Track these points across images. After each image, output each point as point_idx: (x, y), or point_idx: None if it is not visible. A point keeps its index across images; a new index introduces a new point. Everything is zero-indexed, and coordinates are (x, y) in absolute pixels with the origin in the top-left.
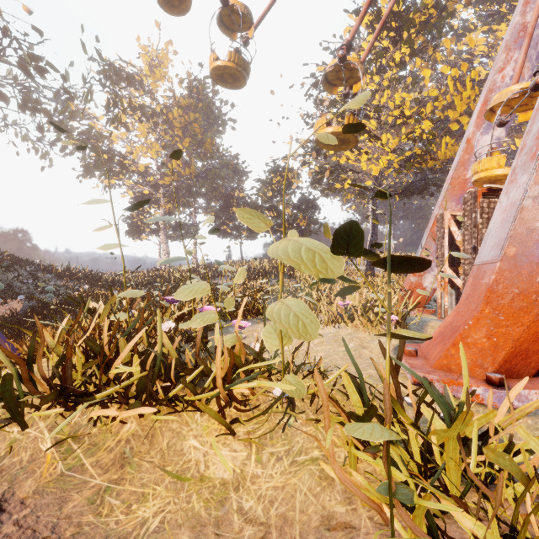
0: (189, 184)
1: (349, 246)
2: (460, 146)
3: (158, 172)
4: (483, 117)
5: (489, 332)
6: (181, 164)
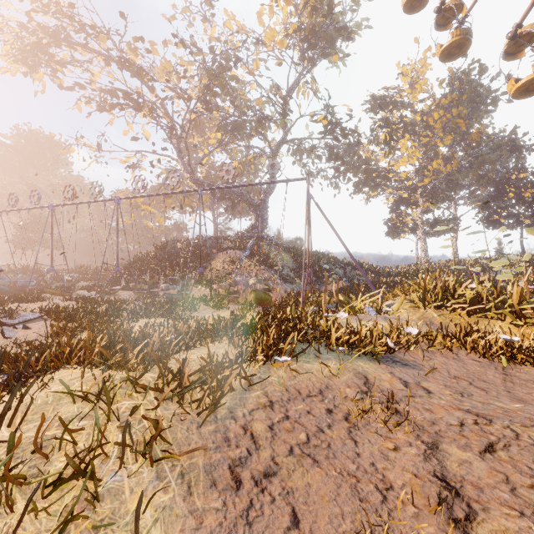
0: (449, 179)
1: None
2: None
3: (416, 174)
4: None
5: None
6: (442, 163)
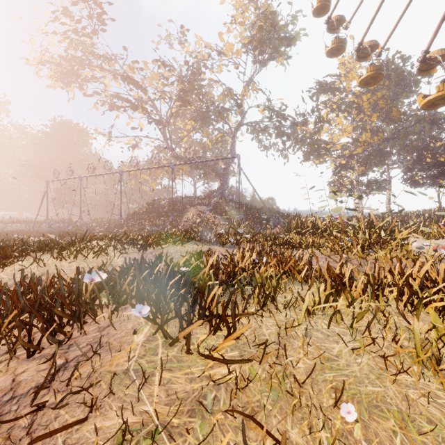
0: (378, 148)
1: (336, 194)
2: None
3: (353, 145)
4: None
5: None
6: (369, 136)
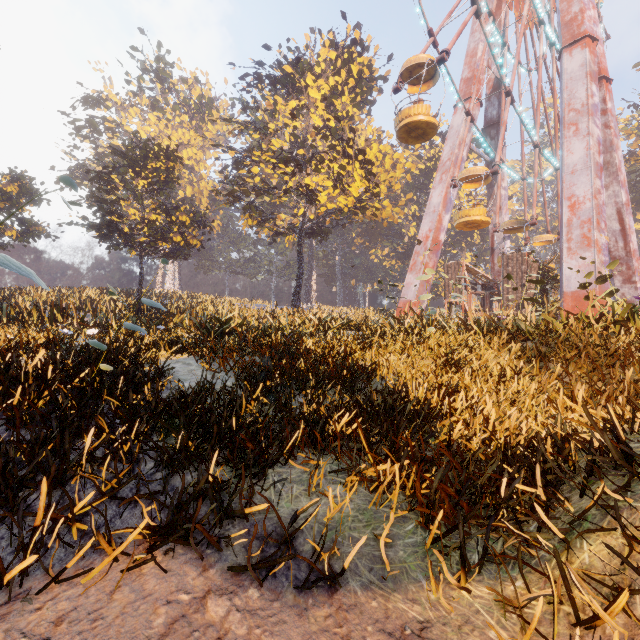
0: None
1: None
2: (426, 216)
3: None
4: (446, 203)
5: None
6: None
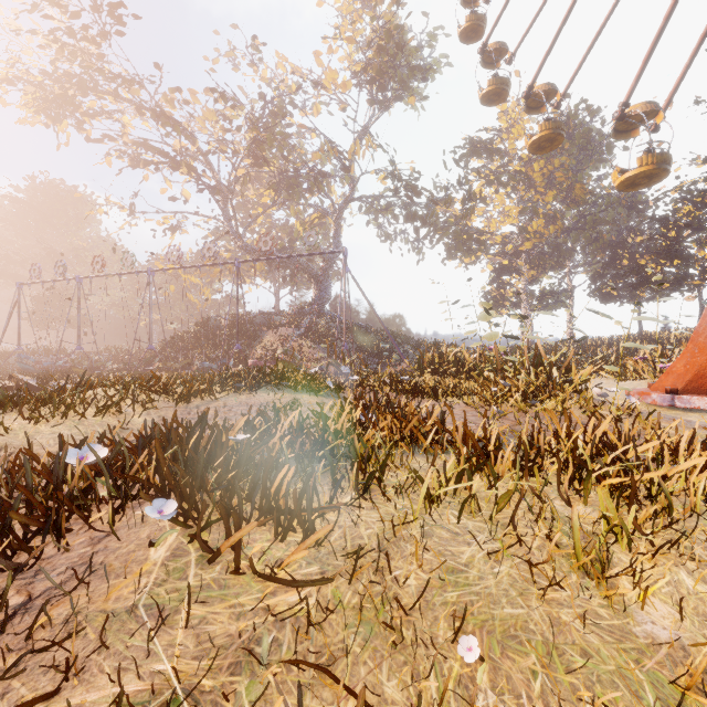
0: (556, 243)
1: (490, 313)
2: None
3: (519, 236)
4: None
5: (686, 362)
6: (542, 224)
